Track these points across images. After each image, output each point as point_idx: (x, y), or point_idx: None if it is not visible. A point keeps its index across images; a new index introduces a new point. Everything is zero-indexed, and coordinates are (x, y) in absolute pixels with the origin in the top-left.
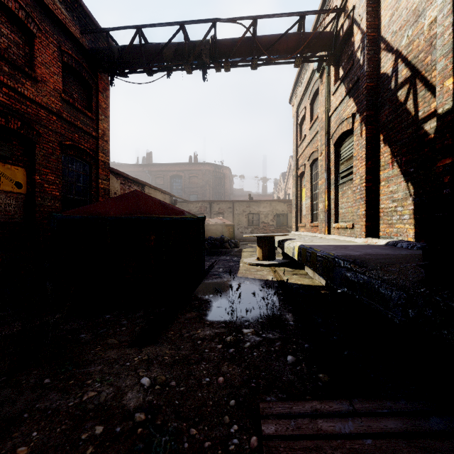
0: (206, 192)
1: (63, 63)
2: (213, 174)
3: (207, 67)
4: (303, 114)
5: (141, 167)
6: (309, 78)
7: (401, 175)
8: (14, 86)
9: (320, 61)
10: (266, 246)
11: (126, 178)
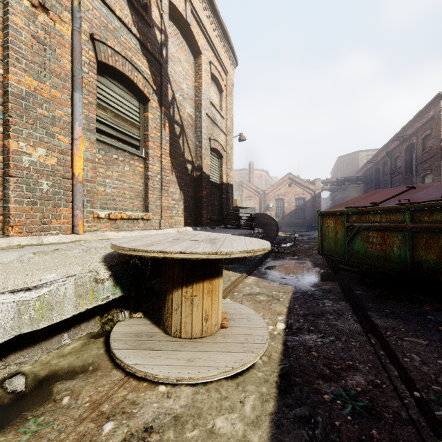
0: None
1: None
2: None
3: None
4: None
5: None
6: None
7: (177, 184)
8: None
9: None
10: None
11: None
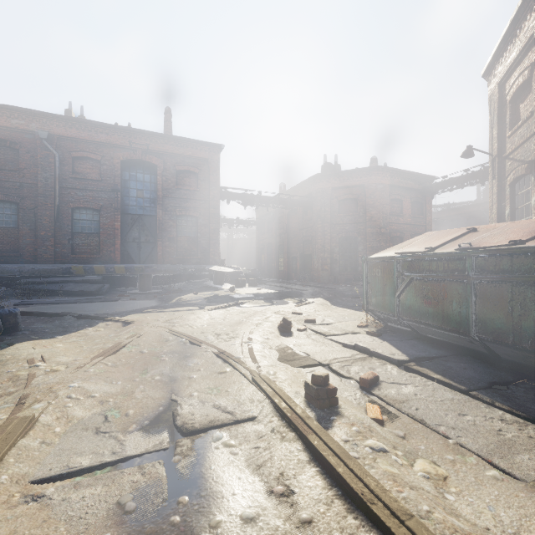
0: None
1: (411, 202)
2: None
3: (483, 181)
4: None
5: (476, 207)
6: None
7: None
8: (398, 222)
9: None
10: None
11: None
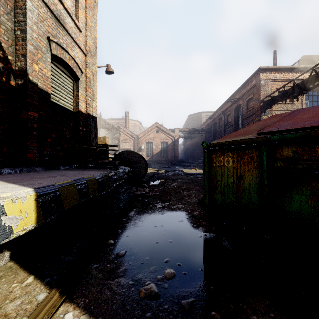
0: None
1: None
2: None
3: None
4: None
5: None
6: None
7: None
8: None
9: None
10: None
11: None
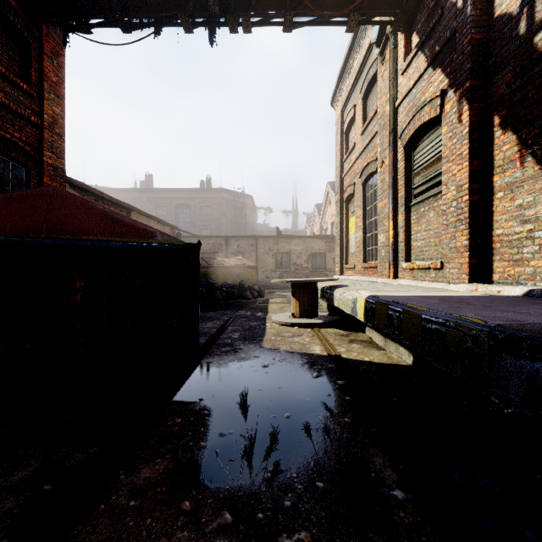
0: (223, 226)
1: None
2: (232, 204)
3: (216, 22)
4: (351, 116)
5: (137, 193)
6: (362, 62)
7: None
8: None
9: (384, 23)
10: (305, 296)
11: (101, 198)
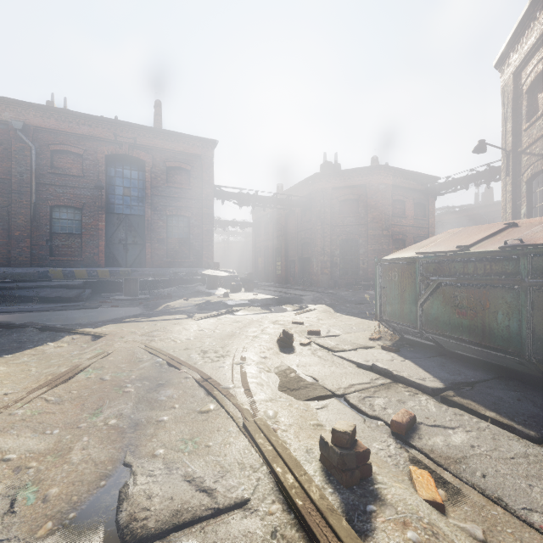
0: None
1: (414, 203)
2: None
3: (489, 181)
4: None
5: (475, 210)
6: None
7: None
8: (400, 224)
9: None
10: None
11: None
